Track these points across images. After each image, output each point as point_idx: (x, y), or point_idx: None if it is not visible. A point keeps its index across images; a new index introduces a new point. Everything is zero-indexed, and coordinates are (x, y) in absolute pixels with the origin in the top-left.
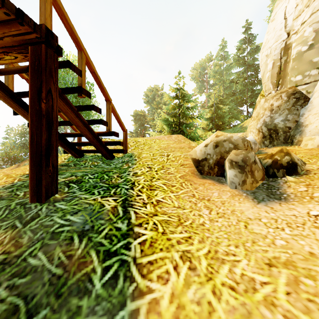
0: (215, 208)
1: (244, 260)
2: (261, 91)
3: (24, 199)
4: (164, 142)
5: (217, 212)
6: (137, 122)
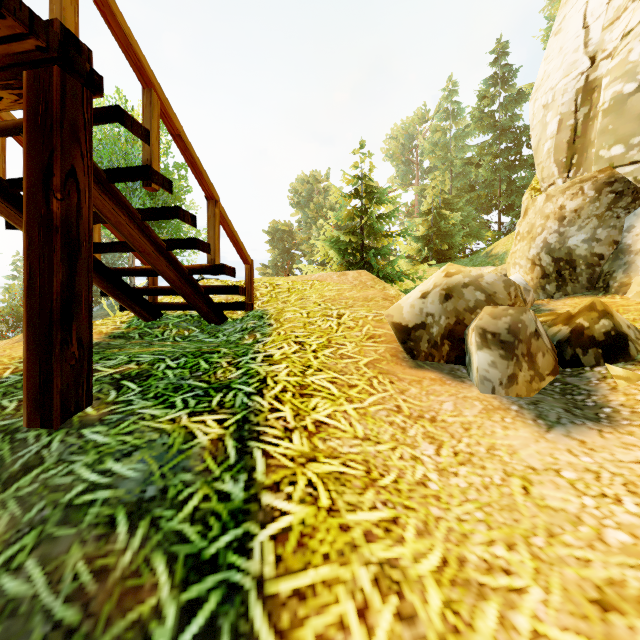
0: (448, 439)
1: (536, 588)
2: (533, 182)
3: (15, 419)
4: (332, 286)
5: (455, 451)
6: (276, 246)
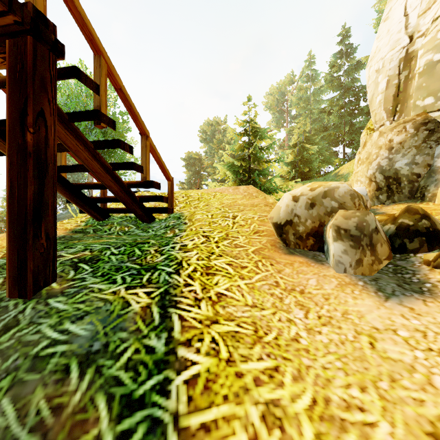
0: (313, 306)
1: (384, 423)
2: (368, 124)
3: (0, 292)
4: (229, 196)
5: (318, 315)
6: (190, 169)
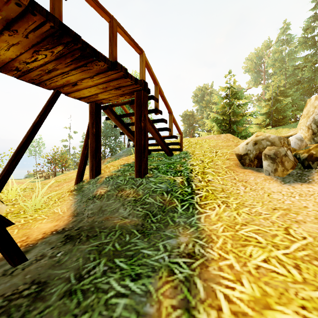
0: (249, 186)
1: (260, 207)
2: None
3: (131, 176)
4: (213, 141)
5: (250, 188)
6: (186, 122)
